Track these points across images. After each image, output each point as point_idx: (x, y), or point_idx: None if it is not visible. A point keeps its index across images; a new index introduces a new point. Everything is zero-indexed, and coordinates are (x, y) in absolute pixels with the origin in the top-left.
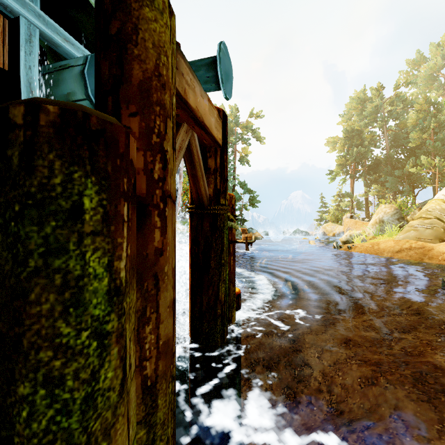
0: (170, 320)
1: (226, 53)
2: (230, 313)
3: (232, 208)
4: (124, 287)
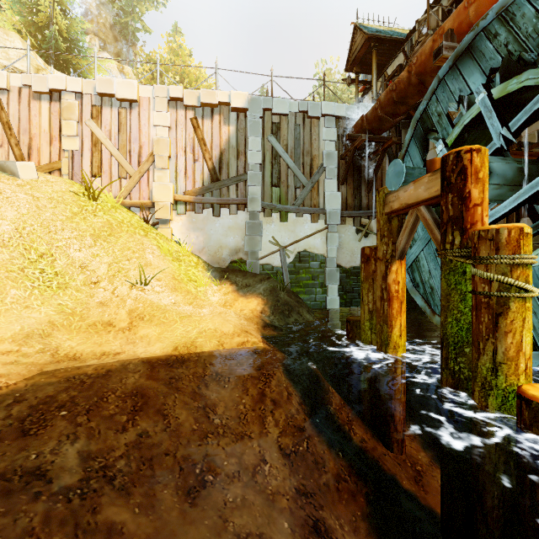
0: (378, 302)
1: (388, 173)
2: (472, 383)
3: (474, 248)
4: (362, 281)
